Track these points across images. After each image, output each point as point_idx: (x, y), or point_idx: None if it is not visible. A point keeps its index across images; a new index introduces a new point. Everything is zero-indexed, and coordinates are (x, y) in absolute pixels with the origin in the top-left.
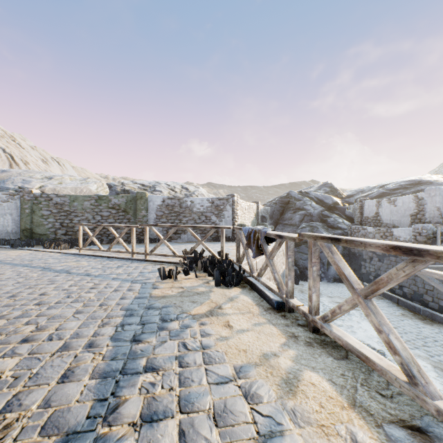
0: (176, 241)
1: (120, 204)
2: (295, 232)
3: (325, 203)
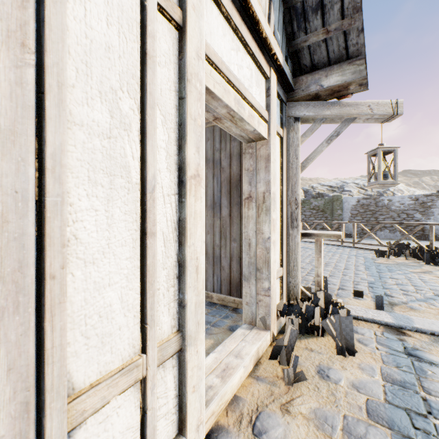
0: (371, 237)
1: (319, 206)
2: None
3: None
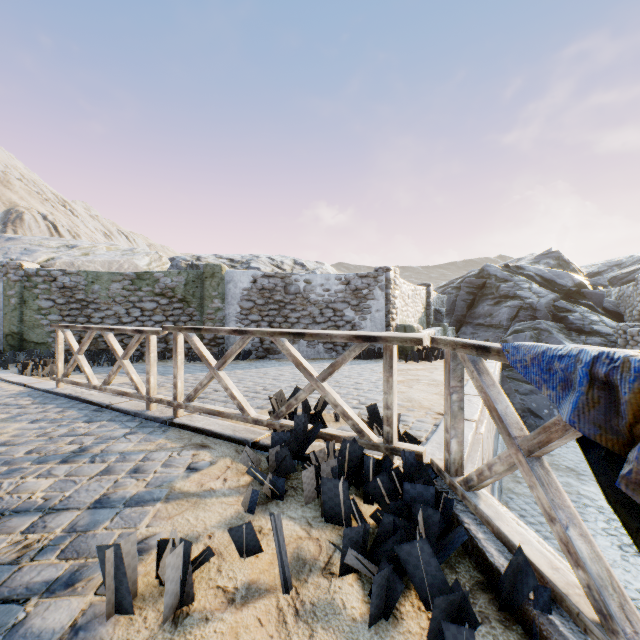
0: (277, 356)
1: (175, 287)
2: (502, 340)
3: (559, 285)
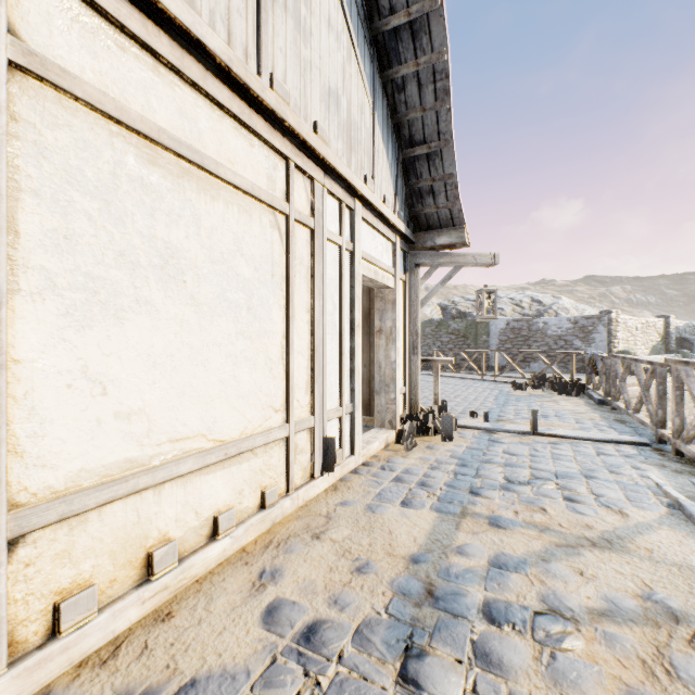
0: (523, 370)
1: (459, 329)
2: None
3: None
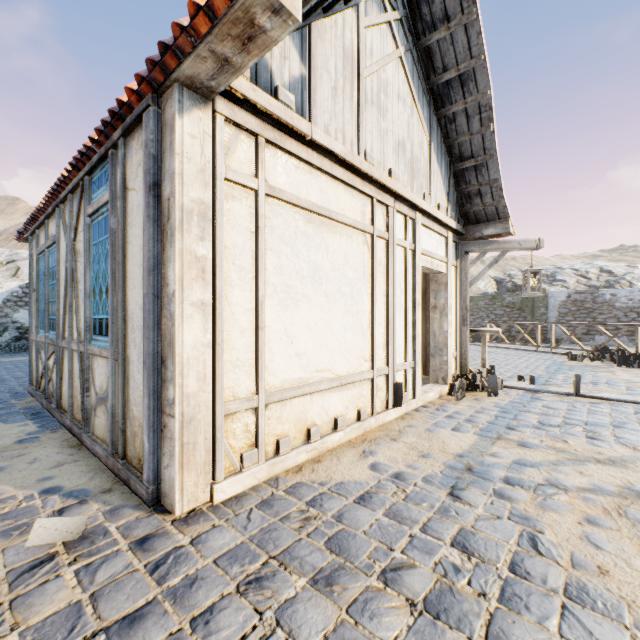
0: (586, 343)
1: (514, 302)
2: None
3: None
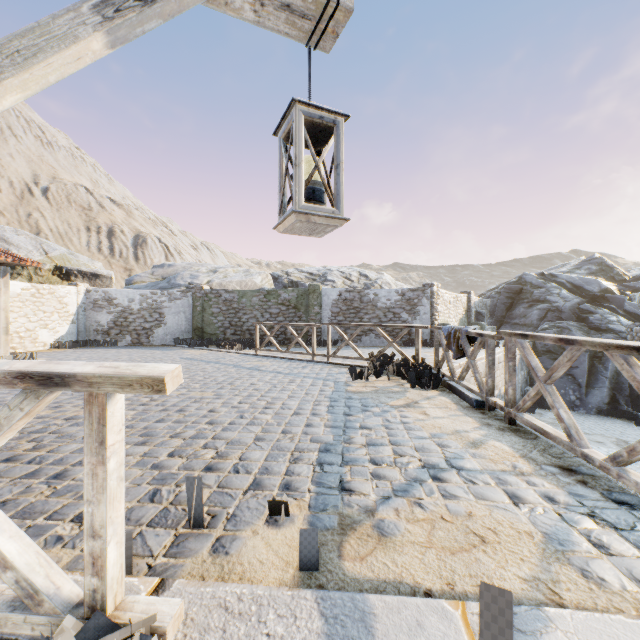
0: (355, 344)
1: (290, 299)
2: None
3: (586, 290)
